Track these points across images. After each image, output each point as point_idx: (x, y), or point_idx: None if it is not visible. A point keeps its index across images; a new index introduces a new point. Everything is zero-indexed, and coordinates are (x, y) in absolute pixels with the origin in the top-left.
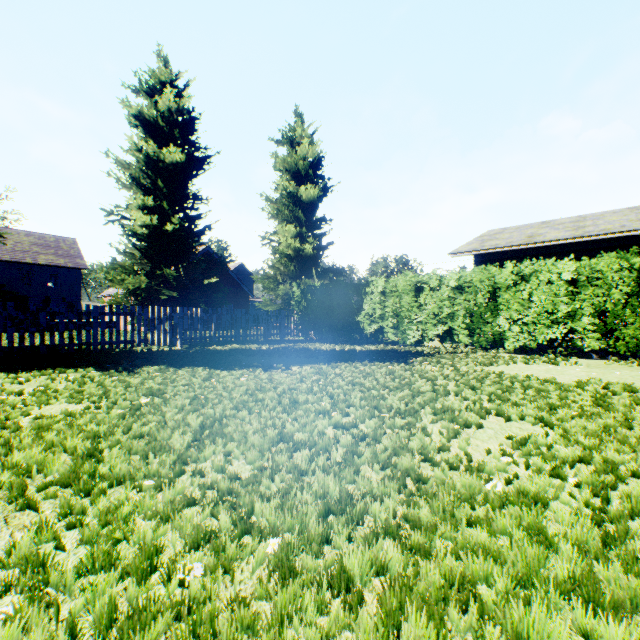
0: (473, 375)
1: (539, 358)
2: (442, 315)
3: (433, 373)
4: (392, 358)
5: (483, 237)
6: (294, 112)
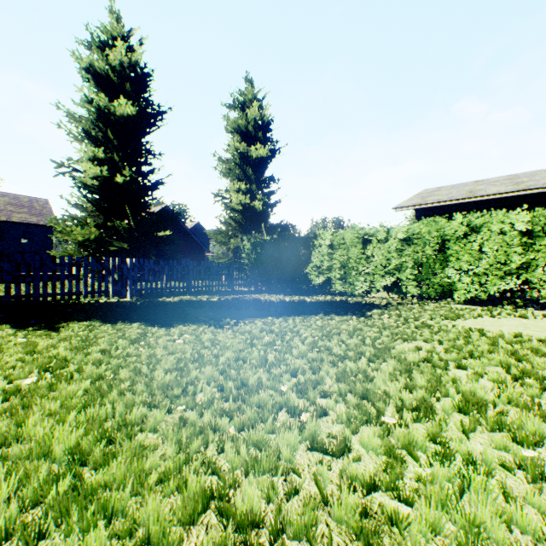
0: (453, 333)
1: (500, 310)
2: (390, 266)
3: (400, 329)
4: (346, 310)
5: (421, 194)
6: (245, 78)
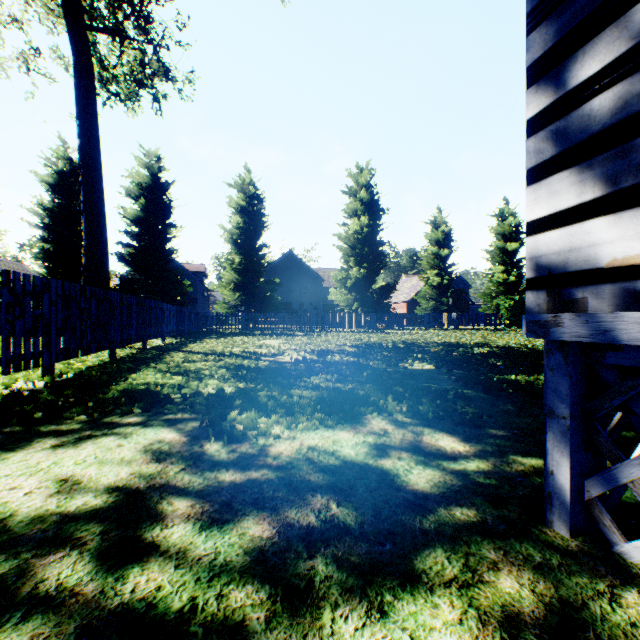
0: None
1: None
2: None
3: None
4: None
5: None
6: (502, 199)
